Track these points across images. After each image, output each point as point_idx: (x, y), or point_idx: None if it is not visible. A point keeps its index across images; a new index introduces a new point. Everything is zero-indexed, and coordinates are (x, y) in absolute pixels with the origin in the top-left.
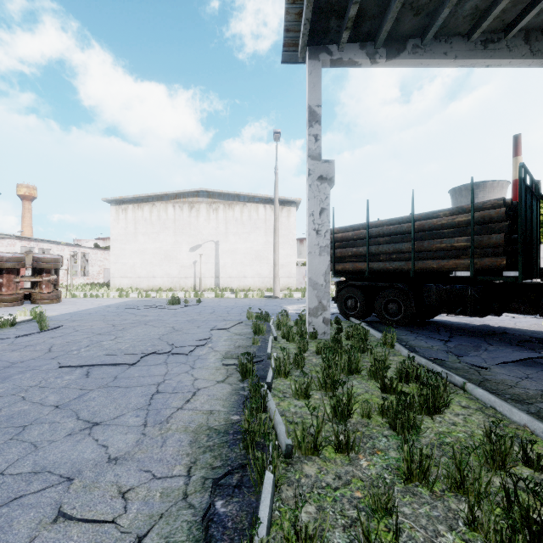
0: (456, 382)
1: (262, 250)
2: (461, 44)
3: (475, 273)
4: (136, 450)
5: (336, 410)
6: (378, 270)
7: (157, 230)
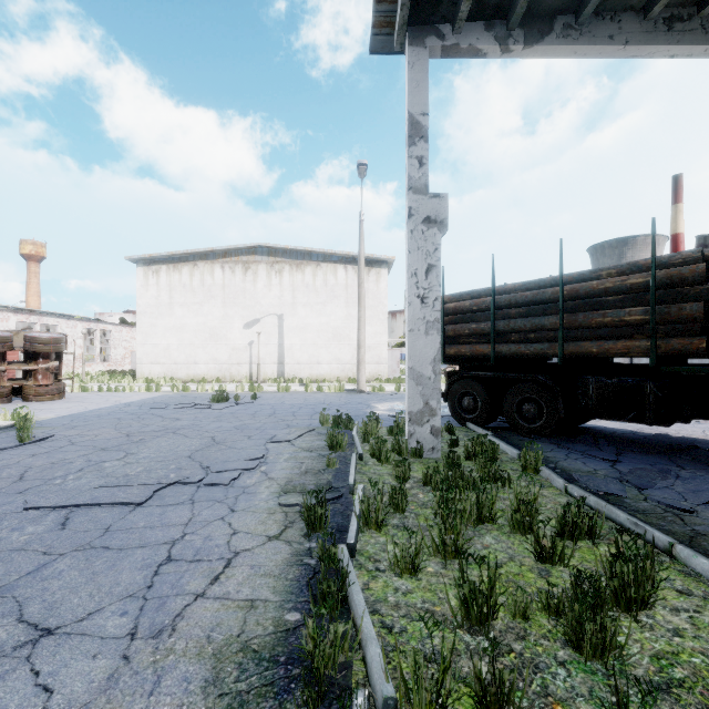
0: (656, 540)
1: (342, 327)
2: (635, 23)
3: (657, 361)
4: (100, 704)
5: (469, 606)
6: (509, 355)
7: (200, 299)
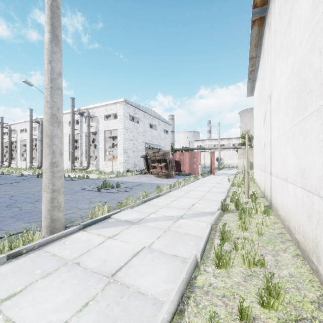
0: None
1: (308, 53)
2: None
3: None
4: None
5: None
6: None
7: (258, 108)
